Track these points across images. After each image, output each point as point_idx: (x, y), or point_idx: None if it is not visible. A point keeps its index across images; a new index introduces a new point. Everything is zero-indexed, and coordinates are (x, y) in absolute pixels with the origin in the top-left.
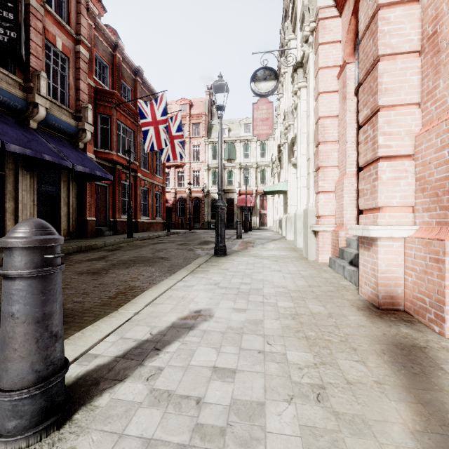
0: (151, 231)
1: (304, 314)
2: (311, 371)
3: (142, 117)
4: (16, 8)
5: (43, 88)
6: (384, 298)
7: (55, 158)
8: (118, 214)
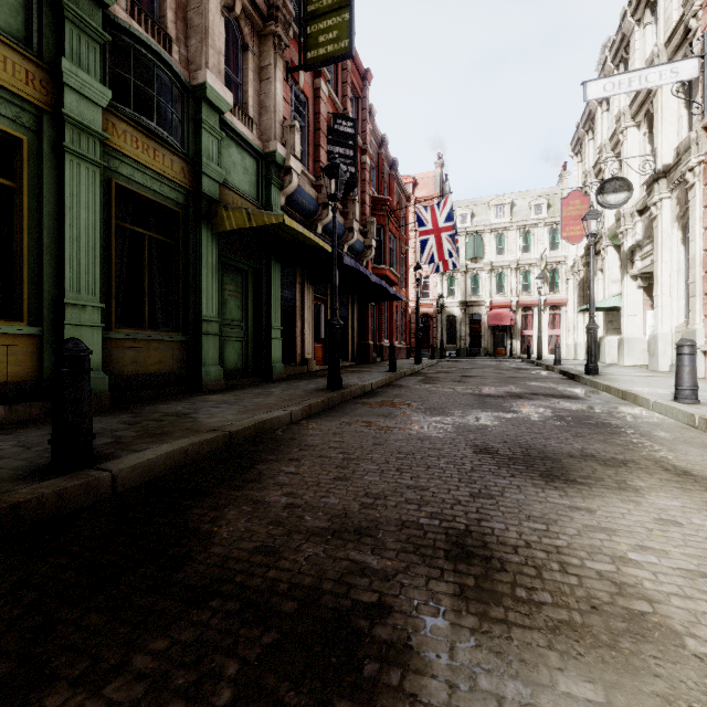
0: (399, 358)
1: None
2: None
3: (420, 225)
4: (354, 144)
5: (357, 212)
6: None
7: (384, 283)
8: (383, 337)
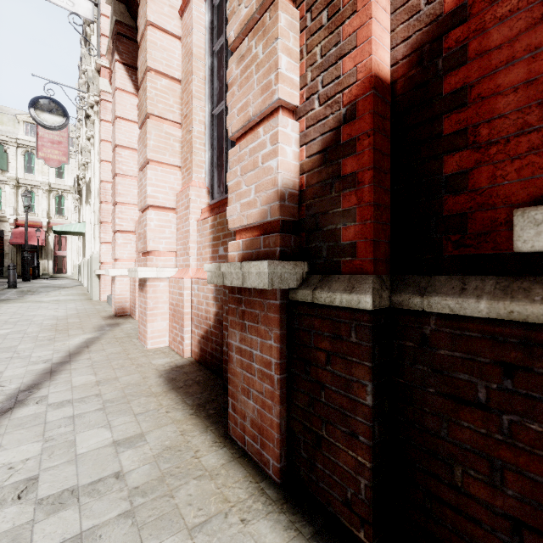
0: None
1: (62, 324)
2: (51, 336)
3: None
4: None
5: None
6: (119, 310)
7: None
8: None
